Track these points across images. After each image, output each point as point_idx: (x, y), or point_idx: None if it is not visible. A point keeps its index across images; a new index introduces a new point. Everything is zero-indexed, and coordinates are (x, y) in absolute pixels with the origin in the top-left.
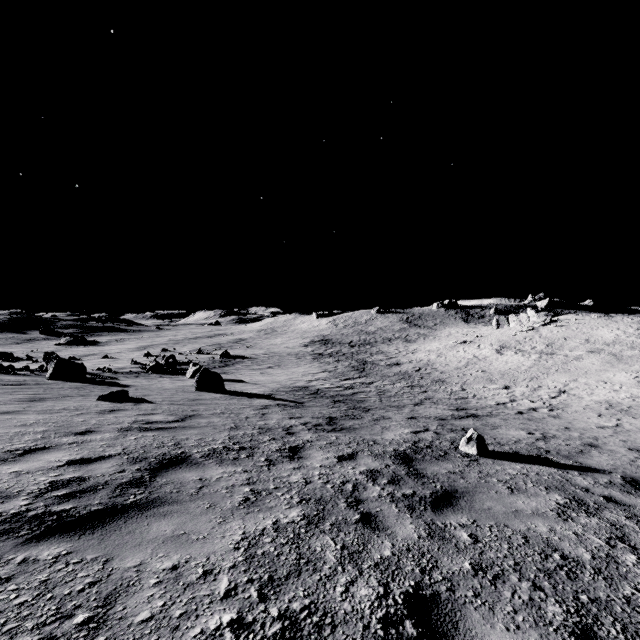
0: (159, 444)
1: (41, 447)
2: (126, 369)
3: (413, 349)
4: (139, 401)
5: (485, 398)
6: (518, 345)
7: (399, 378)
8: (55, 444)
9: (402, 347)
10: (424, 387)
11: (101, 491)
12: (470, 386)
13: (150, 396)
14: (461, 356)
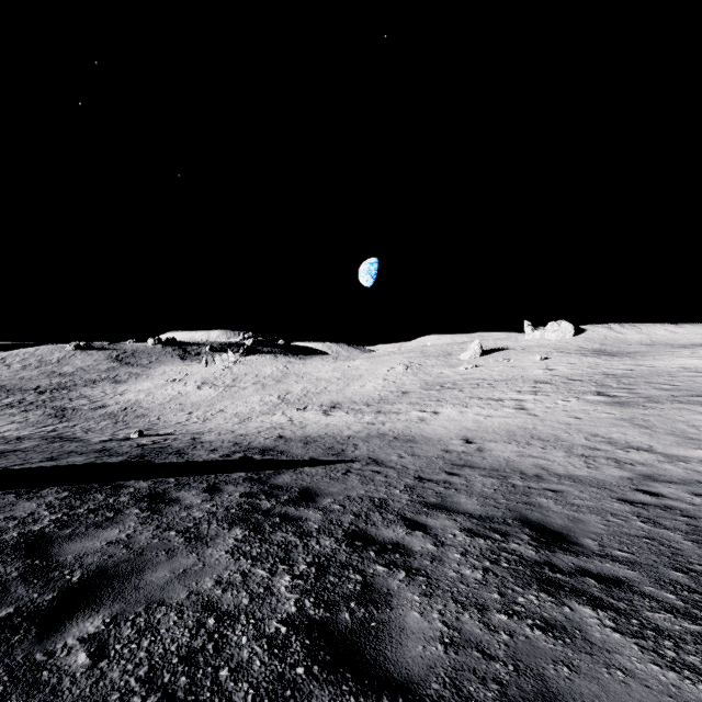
0: None
1: None
2: None
3: (123, 390)
4: None
5: (171, 421)
6: (215, 381)
7: (105, 418)
8: None
9: (110, 389)
10: (127, 421)
11: None
12: (165, 416)
13: None
14: (168, 393)
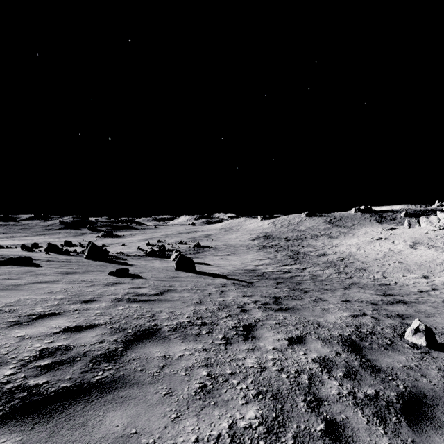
0: (138, 315)
1: (52, 313)
2: (134, 253)
3: (336, 243)
4: (135, 277)
5: (407, 285)
6: (430, 241)
7: (327, 266)
8: (63, 310)
9: (327, 242)
10: (349, 274)
11: (77, 363)
12: (390, 274)
13: (144, 273)
14: (378, 250)
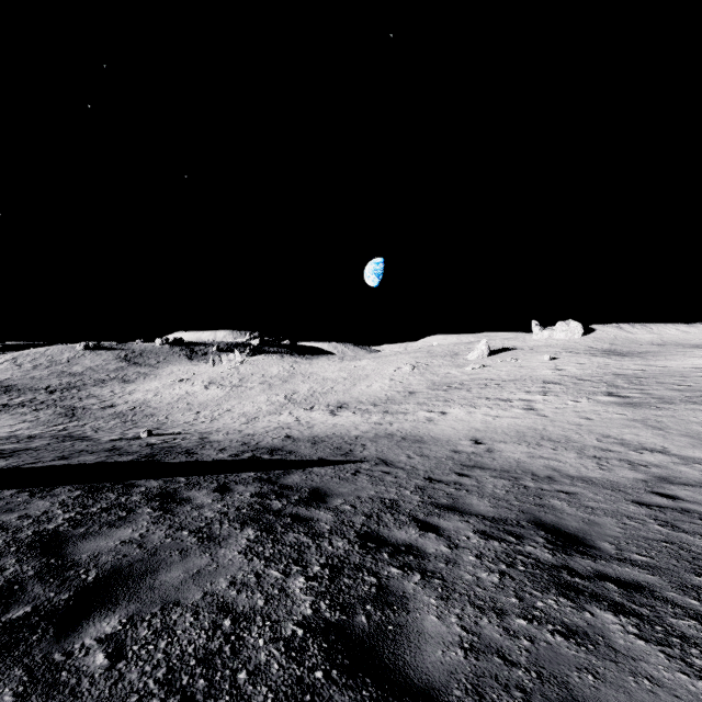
0: None
1: None
2: None
3: (131, 390)
4: None
5: (179, 421)
6: (222, 381)
7: (114, 417)
8: None
9: (119, 389)
10: (136, 421)
11: None
12: (173, 415)
13: None
14: (176, 393)
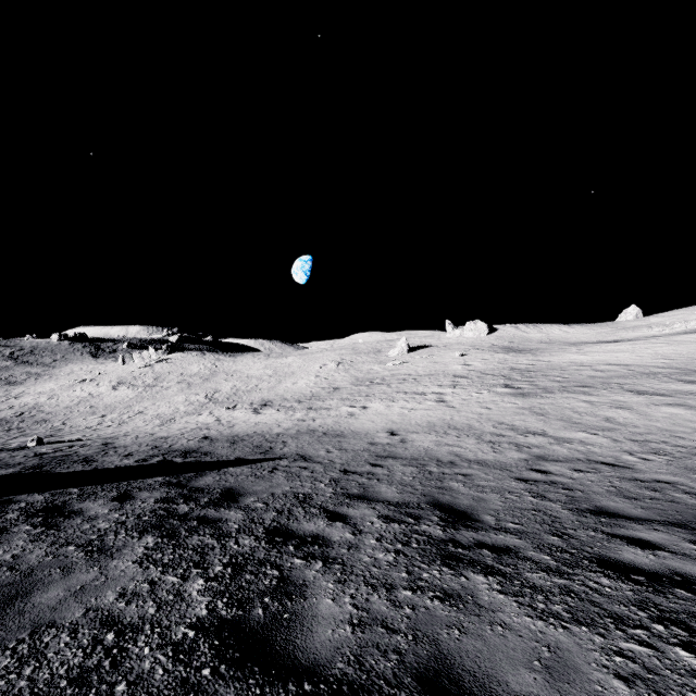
0: None
1: None
2: None
3: (18, 393)
4: None
5: (80, 426)
6: (134, 380)
7: None
8: None
9: (1, 392)
10: (24, 428)
11: None
12: (72, 420)
13: None
14: (76, 395)
